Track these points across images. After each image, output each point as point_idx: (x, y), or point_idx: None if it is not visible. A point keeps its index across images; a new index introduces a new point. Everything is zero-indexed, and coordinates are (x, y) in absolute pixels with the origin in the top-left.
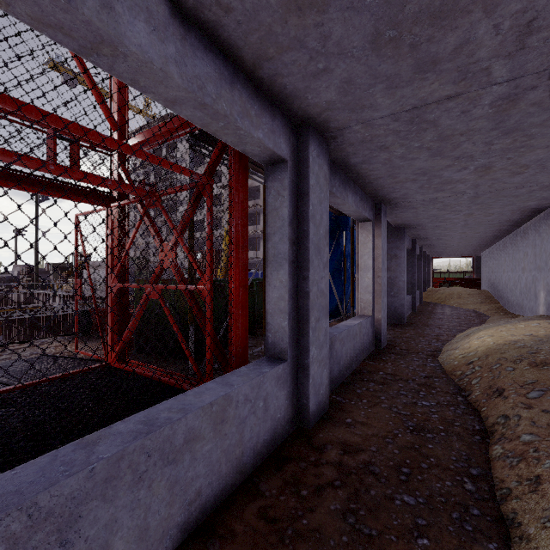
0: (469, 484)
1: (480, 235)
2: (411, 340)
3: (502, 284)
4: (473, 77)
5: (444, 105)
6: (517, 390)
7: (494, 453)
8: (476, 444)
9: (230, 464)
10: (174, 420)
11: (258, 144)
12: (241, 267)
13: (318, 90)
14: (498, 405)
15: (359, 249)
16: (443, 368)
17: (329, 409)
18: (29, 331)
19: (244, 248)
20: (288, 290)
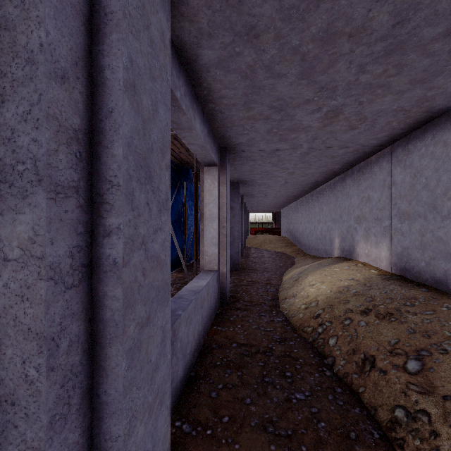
0: None
1: (289, 194)
2: (250, 288)
3: (299, 232)
4: None
5: None
6: (391, 359)
7: None
8: None
9: None
10: None
11: None
12: None
13: None
14: (380, 384)
15: (204, 196)
16: (290, 322)
17: None
18: None
19: None
20: (46, 271)
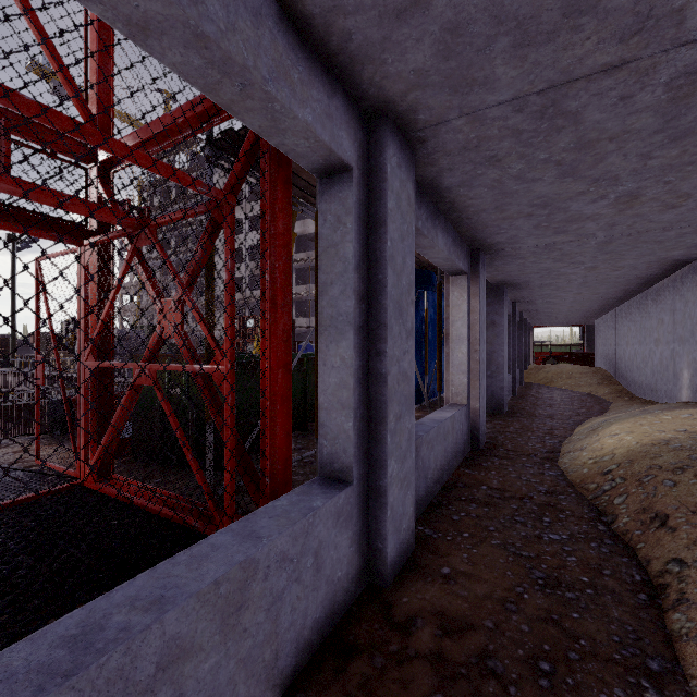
0: (652, 691)
1: (599, 296)
2: (517, 437)
3: (625, 361)
4: (653, 28)
5: (597, 83)
6: (689, 518)
7: (676, 627)
8: (644, 610)
9: (254, 679)
10: (133, 633)
11: (305, 134)
12: (279, 336)
13: (403, 46)
14: (664, 540)
15: (450, 313)
16: (568, 478)
17: (415, 550)
18: (3, 424)
19: (285, 307)
20: (353, 373)
